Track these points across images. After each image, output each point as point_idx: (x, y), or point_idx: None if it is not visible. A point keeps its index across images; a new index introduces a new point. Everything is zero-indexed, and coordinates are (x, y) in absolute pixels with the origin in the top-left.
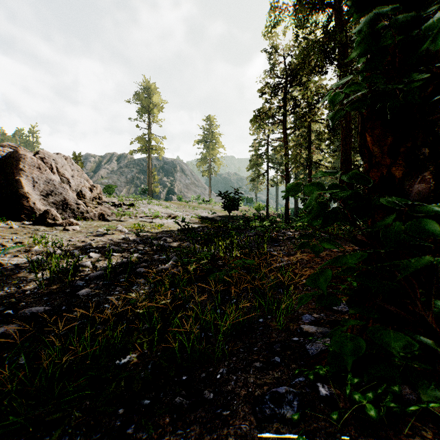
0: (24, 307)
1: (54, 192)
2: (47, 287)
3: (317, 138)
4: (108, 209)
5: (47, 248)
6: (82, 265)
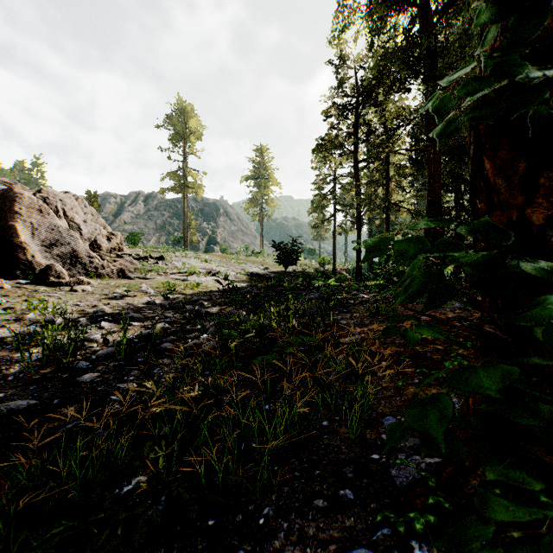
0: (1, 401)
1: (60, 242)
2: (38, 371)
3: (397, 173)
4: (130, 263)
5: (46, 316)
6: (90, 339)
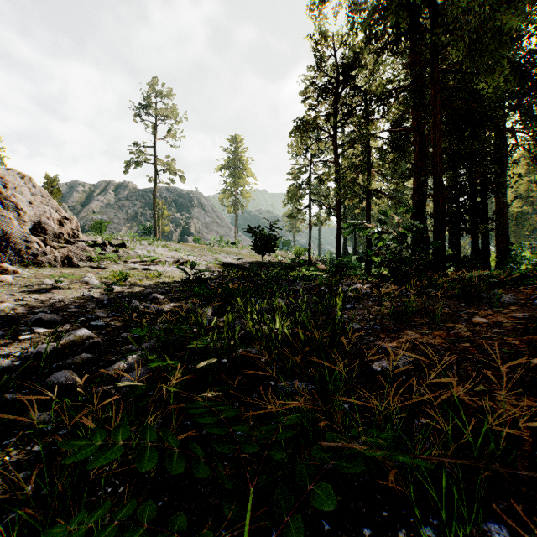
0: None
1: None
2: None
3: (380, 157)
4: (81, 250)
5: None
6: None
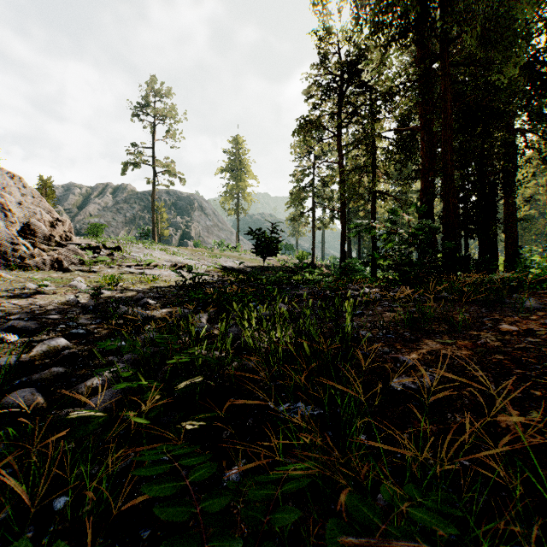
0: None
1: None
2: None
3: (386, 158)
4: (73, 253)
5: None
6: None
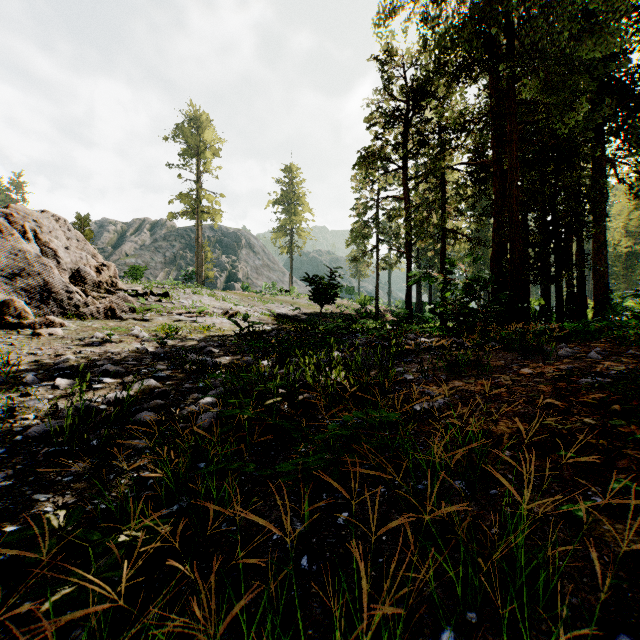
0: None
1: (27, 272)
2: None
3: (456, 193)
4: (123, 301)
5: None
6: (27, 406)
